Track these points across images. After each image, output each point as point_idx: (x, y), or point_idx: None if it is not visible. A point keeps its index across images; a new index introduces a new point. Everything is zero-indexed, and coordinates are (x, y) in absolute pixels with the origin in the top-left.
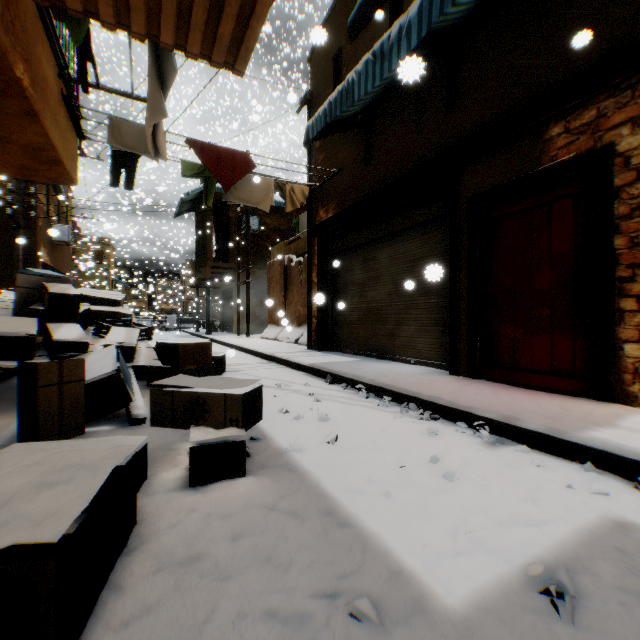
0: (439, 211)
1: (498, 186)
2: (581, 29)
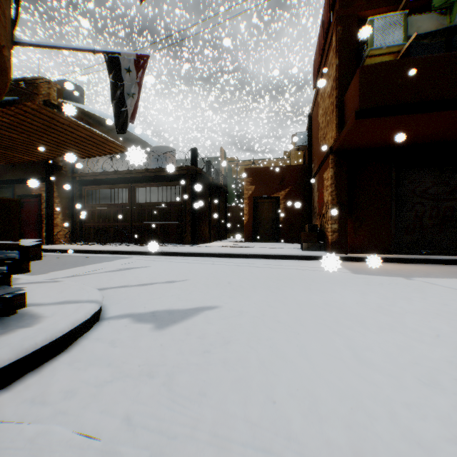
0: (13, 195)
1: (25, 194)
2: (39, 168)
